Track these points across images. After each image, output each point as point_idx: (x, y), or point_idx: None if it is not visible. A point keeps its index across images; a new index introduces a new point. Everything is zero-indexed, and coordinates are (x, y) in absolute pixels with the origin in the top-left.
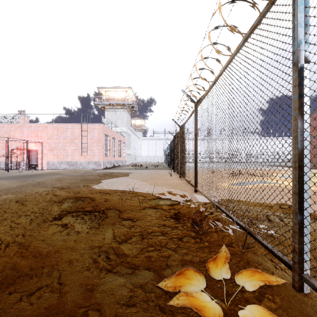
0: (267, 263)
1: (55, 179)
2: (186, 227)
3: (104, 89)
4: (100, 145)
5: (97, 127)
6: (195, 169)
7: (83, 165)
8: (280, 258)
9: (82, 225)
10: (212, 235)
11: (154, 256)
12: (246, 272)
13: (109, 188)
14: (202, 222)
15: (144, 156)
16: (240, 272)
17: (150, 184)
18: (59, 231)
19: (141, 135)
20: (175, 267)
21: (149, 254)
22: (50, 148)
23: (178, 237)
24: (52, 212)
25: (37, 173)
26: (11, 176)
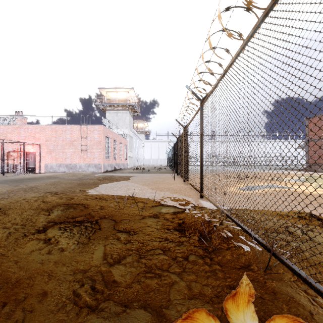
0: (300, 296)
1: (50, 183)
2: (192, 242)
3: (105, 90)
4: (100, 148)
5: (98, 128)
6: (201, 173)
7: (83, 168)
8: (321, 293)
9: (68, 240)
10: (224, 253)
11: (153, 286)
12: (280, 318)
13: (107, 193)
14: (211, 235)
15: (147, 159)
16: (272, 318)
17: (152, 189)
18: (39, 248)
19: (144, 138)
20: (180, 304)
21: (147, 283)
22: (48, 150)
23: (183, 255)
24: (36, 222)
25: (34, 176)
26: (5, 179)
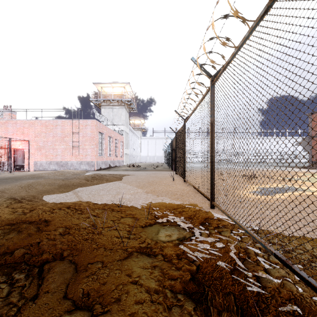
0: None
1: (25, 184)
2: None
3: (100, 85)
4: (93, 144)
5: (90, 123)
6: (212, 174)
7: (75, 166)
8: None
9: None
10: None
11: None
12: None
13: (88, 200)
14: None
15: (144, 156)
16: None
17: (146, 193)
18: None
19: (141, 135)
20: None
21: None
22: (37, 147)
23: None
24: None
25: (17, 175)
26: None
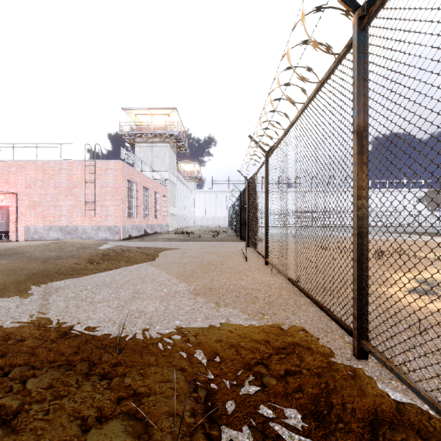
0: None
1: None
2: None
3: (133, 112)
4: (117, 199)
5: (113, 166)
6: (361, 268)
7: (89, 233)
8: None
9: None
10: None
11: None
12: None
13: (57, 320)
14: None
15: (199, 218)
16: None
17: (194, 296)
18: None
19: (194, 187)
20: None
21: None
22: (30, 203)
23: None
24: None
25: None
26: None
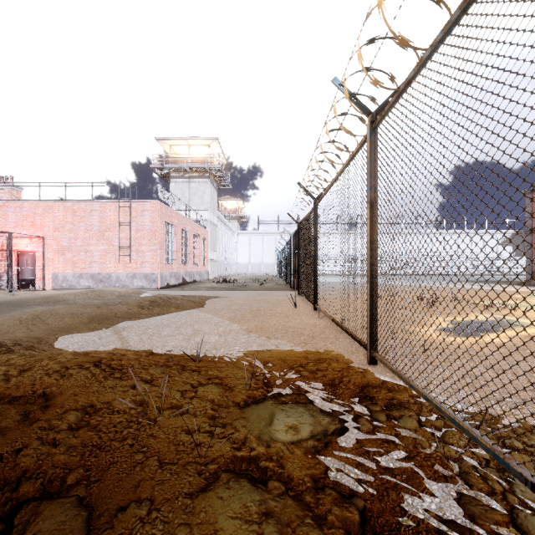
0: None
1: (28, 316)
2: None
3: (168, 142)
4: (155, 243)
5: (150, 207)
6: (372, 300)
7: (123, 281)
8: None
9: None
10: None
11: None
12: None
13: (140, 346)
14: None
15: (243, 264)
16: None
17: (247, 333)
18: None
19: (237, 228)
20: None
21: None
22: (59, 248)
23: None
24: None
25: (20, 298)
26: None
